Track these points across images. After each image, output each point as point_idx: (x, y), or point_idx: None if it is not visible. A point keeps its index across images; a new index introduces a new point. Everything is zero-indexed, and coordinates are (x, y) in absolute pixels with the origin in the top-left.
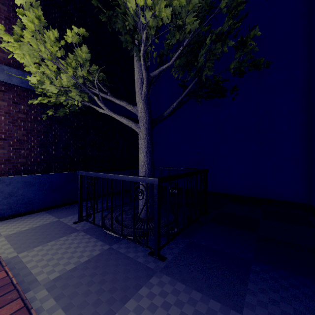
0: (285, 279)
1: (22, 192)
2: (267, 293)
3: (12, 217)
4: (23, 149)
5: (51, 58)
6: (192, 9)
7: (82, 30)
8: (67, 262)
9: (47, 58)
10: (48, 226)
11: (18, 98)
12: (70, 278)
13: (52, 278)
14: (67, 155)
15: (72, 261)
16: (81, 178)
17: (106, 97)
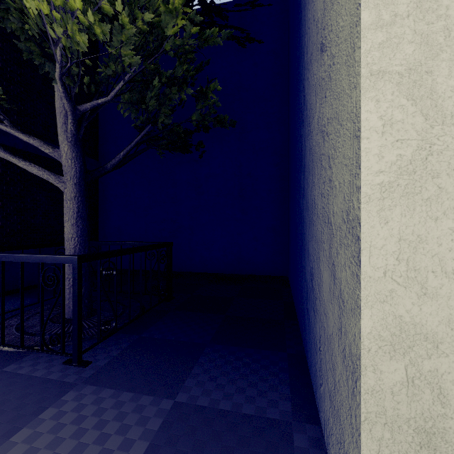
0: (233, 354)
1: None
2: (209, 372)
3: None
4: None
5: None
6: (127, 41)
7: None
8: None
9: None
10: None
11: None
12: None
13: None
14: None
15: None
16: None
17: None
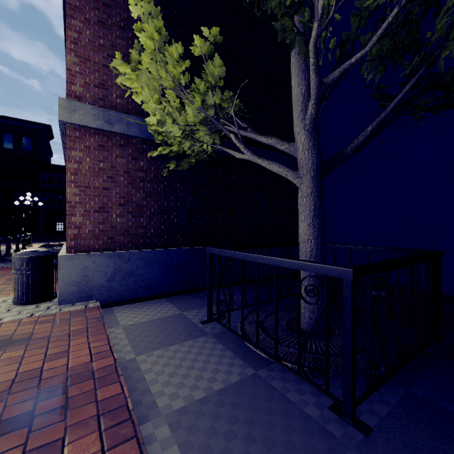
0: None
1: (141, 271)
2: None
3: (131, 301)
4: (143, 217)
5: (174, 86)
6: None
7: (215, 31)
8: (194, 385)
9: (168, 87)
10: (169, 321)
11: (137, 153)
12: (200, 416)
13: (175, 407)
14: (191, 224)
15: (200, 385)
16: (211, 258)
17: (245, 134)
